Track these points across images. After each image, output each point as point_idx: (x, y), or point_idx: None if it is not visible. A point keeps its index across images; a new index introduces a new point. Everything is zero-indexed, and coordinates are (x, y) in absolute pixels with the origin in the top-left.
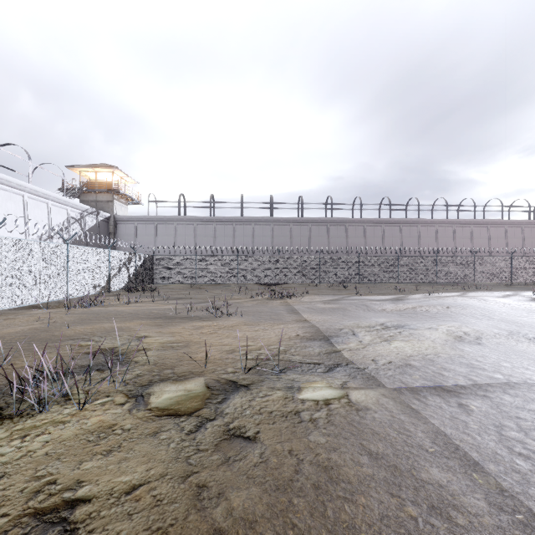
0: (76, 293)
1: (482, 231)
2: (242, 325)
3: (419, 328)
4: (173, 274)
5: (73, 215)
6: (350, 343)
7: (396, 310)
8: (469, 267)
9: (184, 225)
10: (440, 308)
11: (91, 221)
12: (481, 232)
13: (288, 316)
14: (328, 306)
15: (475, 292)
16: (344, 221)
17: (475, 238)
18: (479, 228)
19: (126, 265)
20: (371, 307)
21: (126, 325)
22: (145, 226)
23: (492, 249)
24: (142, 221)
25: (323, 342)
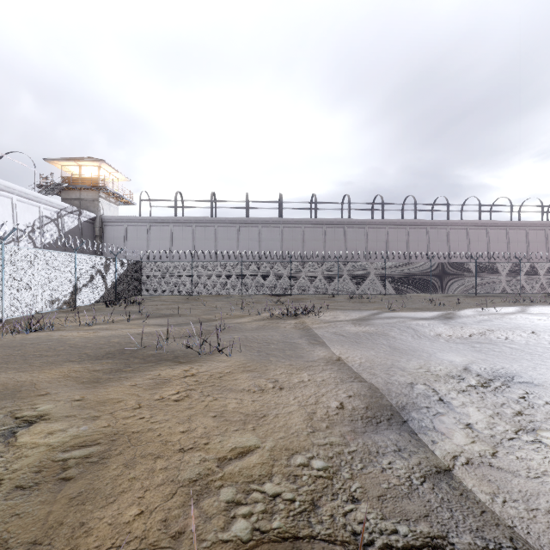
0: (19, 312)
1: (520, 235)
2: (238, 374)
3: (545, 383)
4: (164, 284)
5: (48, 214)
6: (454, 435)
7: (458, 336)
8: (514, 276)
9: (181, 227)
10: (524, 334)
11: (71, 222)
12: (519, 236)
13: (311, 350)
14: (360, 329)
15: (535, 306)
16: (364, 223)
17: (511, 242)
18: (516, 231)
19: (102, 273)
20: (420, 330)
21: (36, 379)
22: (136, 228)
23: (541, 254)
24: (133, 222)
25: (398, 431)
